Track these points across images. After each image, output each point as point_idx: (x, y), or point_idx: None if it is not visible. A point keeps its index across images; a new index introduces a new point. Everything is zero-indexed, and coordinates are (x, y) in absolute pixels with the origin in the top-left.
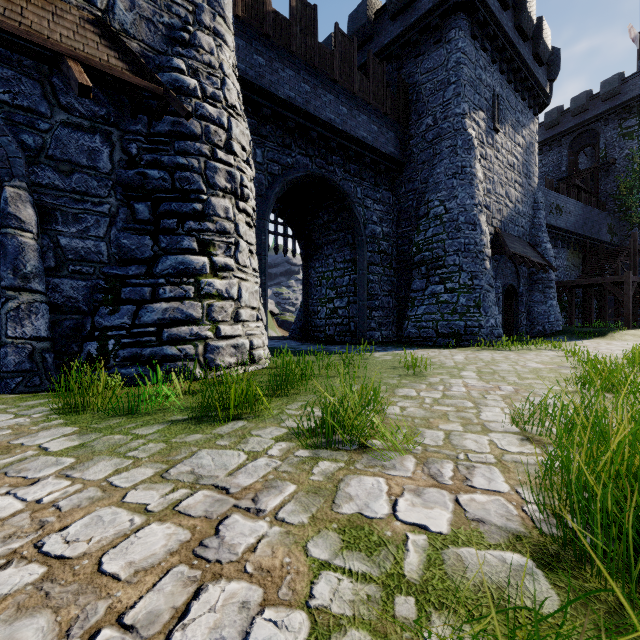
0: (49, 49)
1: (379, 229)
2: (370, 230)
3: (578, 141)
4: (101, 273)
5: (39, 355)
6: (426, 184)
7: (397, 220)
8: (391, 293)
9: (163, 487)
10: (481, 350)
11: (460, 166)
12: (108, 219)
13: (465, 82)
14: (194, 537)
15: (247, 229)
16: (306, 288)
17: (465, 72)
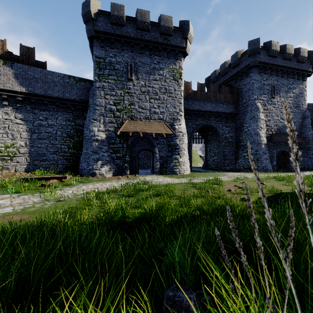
0: (161, 133)
1: (228, 135)
2: (224, 136)
3: None
4: (164, 158)
5: (158, 170)
6: (243, 120)
7: (235, 131)
8: (233, 154)
9: (178, 179)
10: (250, 173)
11: (253, 116)
12: (165, 150)
13: (255, 89)
14: (180, 180)
15: (186, 148)
16: (206, 152)
17: (255, 86)
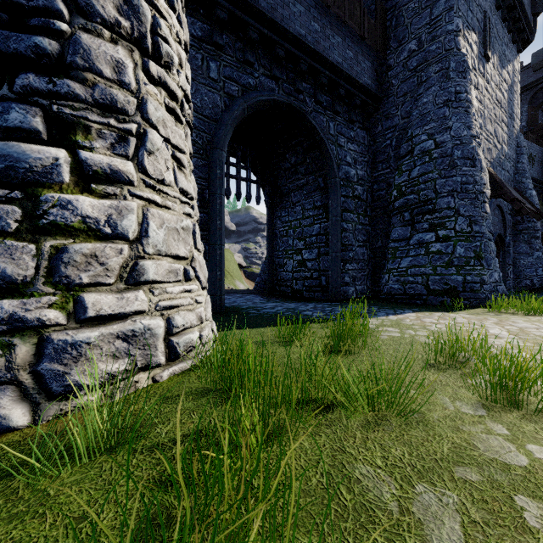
0: None
1: (353, 171)
2: (344, 172)
3: (539, 96)
4: None
5: None
6: (408, 118)
7: (372, 163)
8: (366, 243)
9: None
10: (502, 315)
11: (453, 92)
12: None
13: None
14: None
15: (170, 120)
16: (271, 239)
17: None
